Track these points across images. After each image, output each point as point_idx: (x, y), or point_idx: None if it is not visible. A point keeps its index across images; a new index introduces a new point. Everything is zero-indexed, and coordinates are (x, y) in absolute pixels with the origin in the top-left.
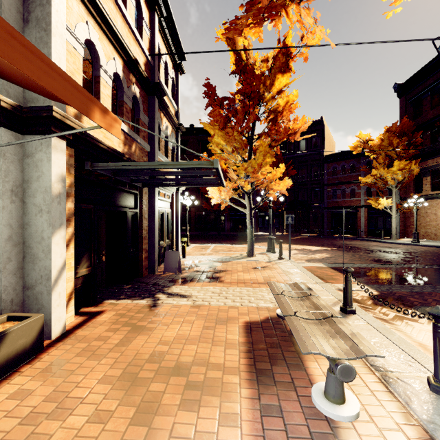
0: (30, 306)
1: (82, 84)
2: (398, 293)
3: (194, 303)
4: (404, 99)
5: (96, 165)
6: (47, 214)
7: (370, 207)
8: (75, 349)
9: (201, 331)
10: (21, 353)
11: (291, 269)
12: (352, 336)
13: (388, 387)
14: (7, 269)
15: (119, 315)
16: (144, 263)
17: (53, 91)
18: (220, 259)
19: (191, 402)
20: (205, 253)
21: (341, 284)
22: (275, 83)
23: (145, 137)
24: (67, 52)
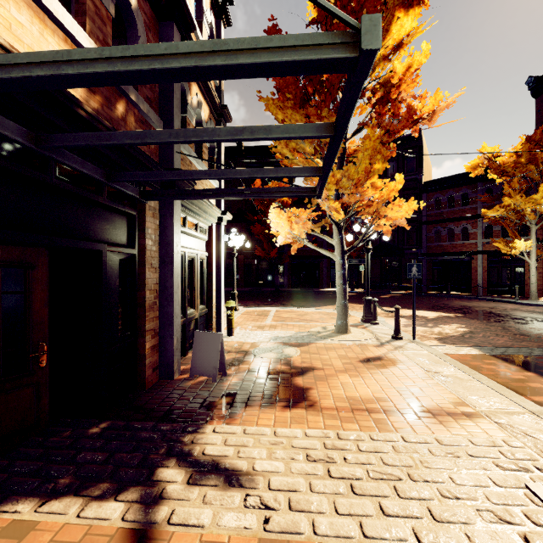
0: None
1: None
2: None
3: (267, 525)
4: None
5: None
6: None
7: (491, 253)
8: None
9: None
10: None
11: (436, 366)
12: None
13: None
14: None
15: None
16: (148, 359)
17: None
18: (292, 338)
19: None
20: (265, 324)
21: None
22: (391, 29)
23: (152, 102)
24: None
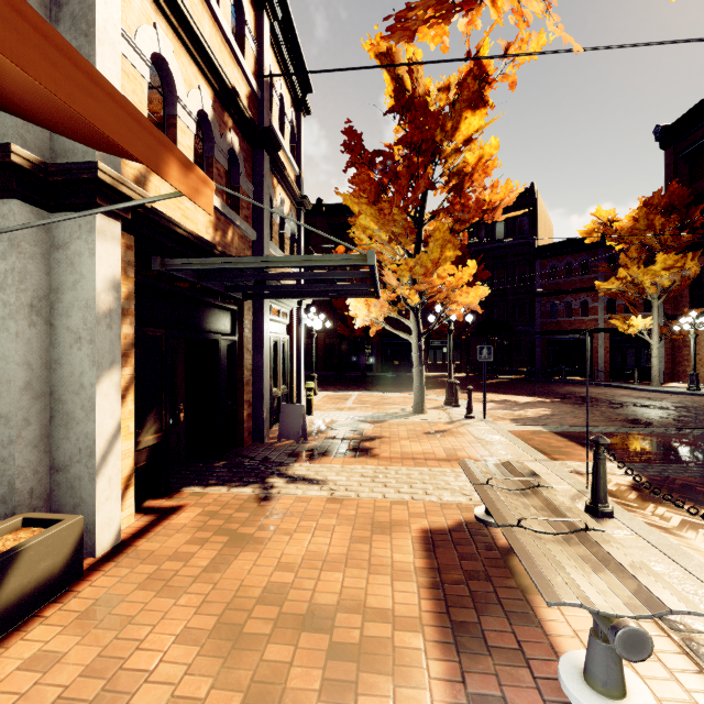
0: (61, 501)
1: None
2: (679, 479)
3: (333, 494)
4: (672, 151)
5: (170, 262)
6: (89, 345)
7: (613, 331)
8: (135, 576)
9: (348, 545)
10: (45, 584)
11: (489, 436)
12: (634, 570)
13: (701, 664)
14: (24, 439)
15: (208, 513)
16: (246, 424)
17: (97, 123)
18: (369, 417)
19: (340, 684)
20: (344, 407)
21: (577, 463)
22: (460, 126)
23: (248, 218)
24: (123, 74)
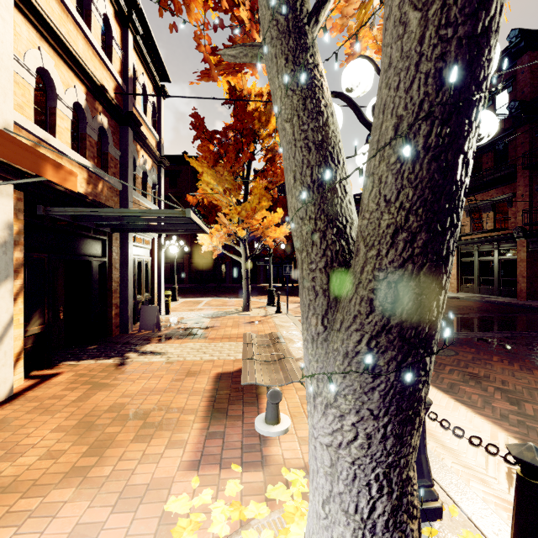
0: None
1: (33, 118)
2: None
3: (168, 359)
4: None
5: (51, 210)
6: None
7: None
8: (25, 409)
9: (170, 383)
10: None
11: (284, 323)
12: (290, 370)
13: None
14: None
15: (79, 375)
16: (114, 321)
17: (4, 157)
18: (210, 315)
19: (145, 437)
20: (196, 308)
21: None
22: (271, 120)
23: (116, 174)
24: (15, 84)
